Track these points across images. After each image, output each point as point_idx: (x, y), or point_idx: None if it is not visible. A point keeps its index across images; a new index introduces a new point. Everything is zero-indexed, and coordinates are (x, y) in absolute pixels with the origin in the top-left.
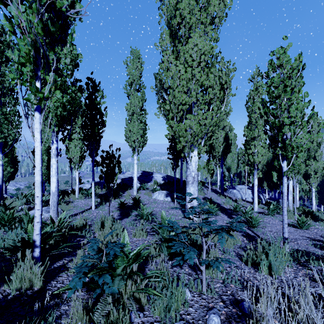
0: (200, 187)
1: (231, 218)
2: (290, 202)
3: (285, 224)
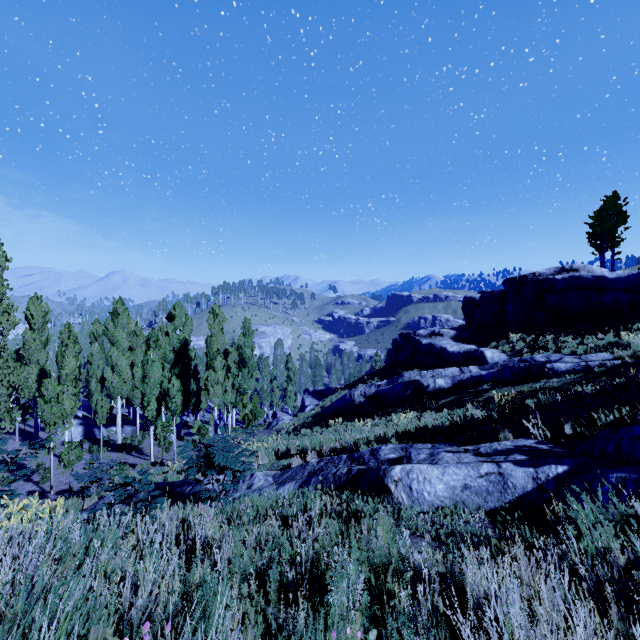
0: (0, 437)
1: (27, 481)
2: (119, 434)
3: (52, 479)
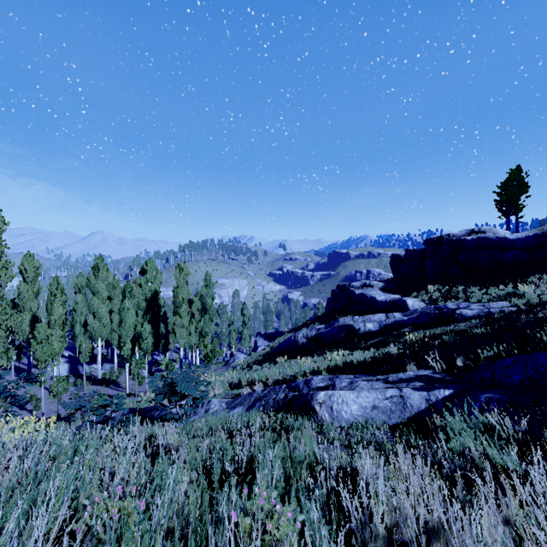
0: None
1: (22, 410)
2: (99, 370)
3: (43, 407)
